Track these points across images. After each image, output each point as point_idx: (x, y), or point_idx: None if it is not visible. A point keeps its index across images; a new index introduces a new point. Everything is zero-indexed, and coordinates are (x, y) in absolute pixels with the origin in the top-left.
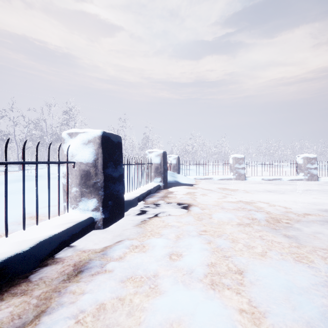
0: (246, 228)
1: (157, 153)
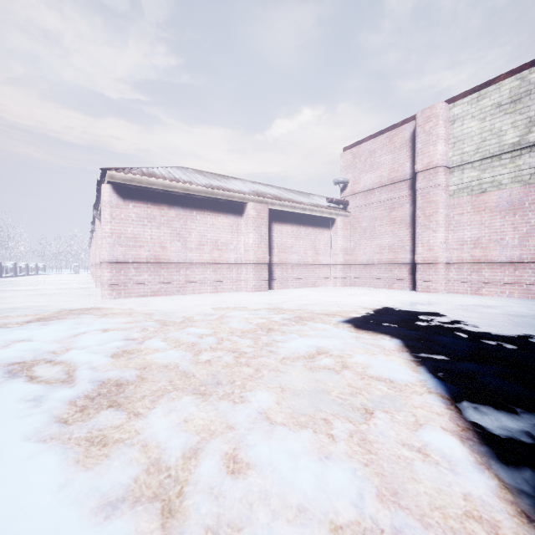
0: (52, 276)
1: (34, 264)
